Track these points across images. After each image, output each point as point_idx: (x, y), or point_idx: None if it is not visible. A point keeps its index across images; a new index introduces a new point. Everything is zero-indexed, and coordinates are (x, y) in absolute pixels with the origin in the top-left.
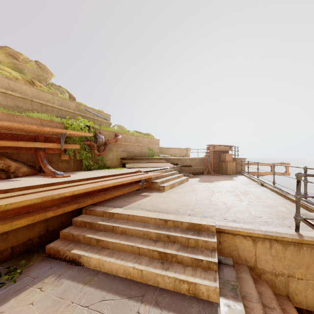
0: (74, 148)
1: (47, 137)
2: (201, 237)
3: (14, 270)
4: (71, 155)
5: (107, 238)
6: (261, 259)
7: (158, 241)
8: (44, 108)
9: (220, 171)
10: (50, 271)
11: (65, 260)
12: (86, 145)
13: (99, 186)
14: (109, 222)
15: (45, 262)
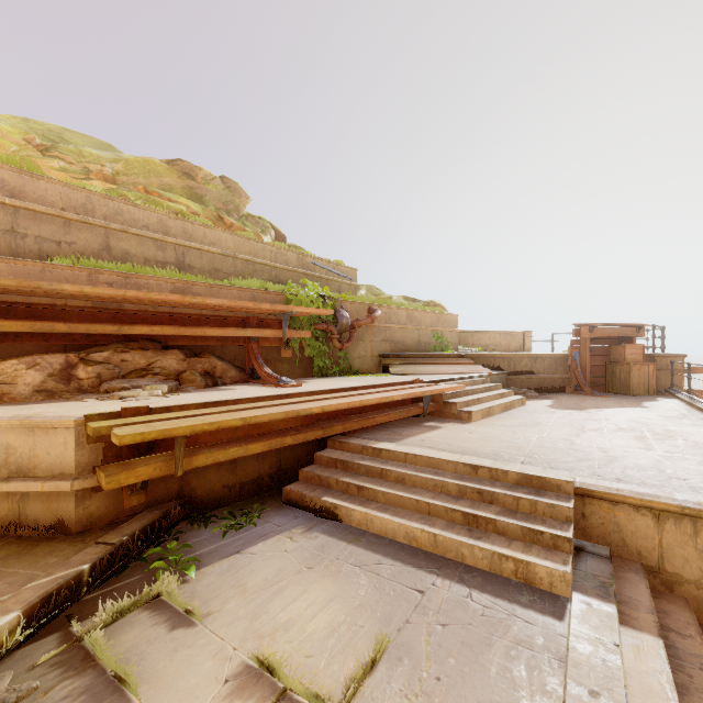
0: (300, 338)
1: (261, 319)
2: (543, 498)
3: (249, 513)
4: (297, 349)
5: (374, 485)
6: (673, 555)
7: (462, 498)
8: (251, 267)
9: (608, 387)
10: (296, 521)
11: (314, 510)
12: (319, 331)
13: (357, 401)
14: (375, 463)
15: (286, 510)
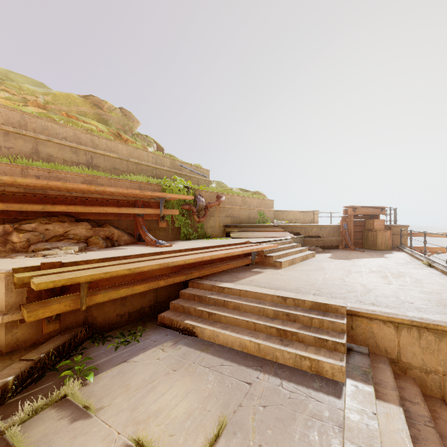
0: (172, 214)
1: (145, 202)
2: (327, 317)
3: (134, 333)
4: (169, 222)
5: (219, 312)
6: (406, 351)
7: (276, 319)
8: (139, 167)
9: (364, 245)
10: (166, 338)
11: (179, 329)
12: (184, 210)
13: (208, 256)
14: (220, 297)
15: (160, 330)
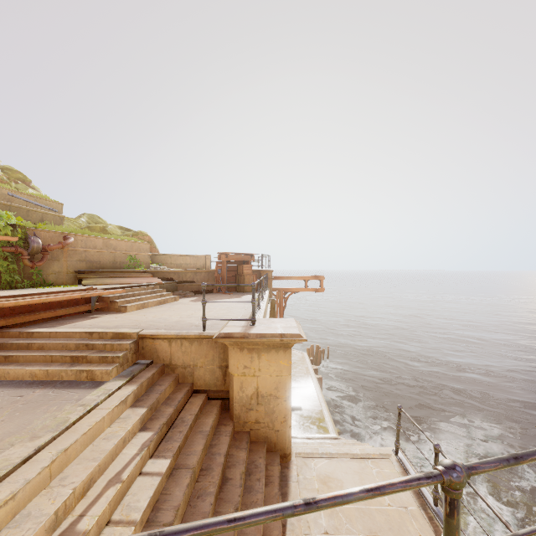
0: None
1: None
2: (118, 342)
3: None
4: None
5: (18, 353)
6: (175, 357)
7: (77, 350)
8: None
9: (237, 289)
10: None
11: None
12: (8, 252)
13: (13, 303)
14: (25, 341)
15: None
